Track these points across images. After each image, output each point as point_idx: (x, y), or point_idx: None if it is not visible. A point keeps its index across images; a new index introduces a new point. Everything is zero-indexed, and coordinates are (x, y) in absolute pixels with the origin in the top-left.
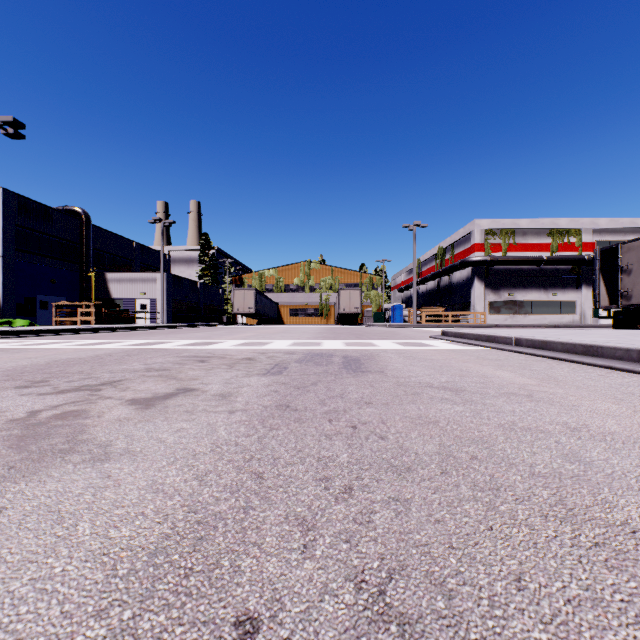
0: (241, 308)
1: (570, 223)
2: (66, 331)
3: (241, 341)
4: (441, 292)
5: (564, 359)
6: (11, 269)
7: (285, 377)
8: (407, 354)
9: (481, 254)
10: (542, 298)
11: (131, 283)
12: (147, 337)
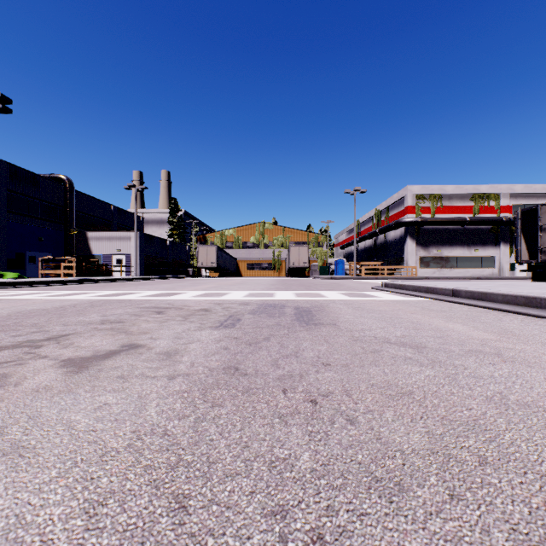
0: (204, 263)
1: (490, 189)
2: (47, 283)
3: (201, 292)
4: (377, 249)
5: (508, 310)
6: (3, 228)
7: (237, 330)
8: (355, 305)
9: (413, 216)
10: (465, 254)
11: (109, 241)
12: (118, 288)
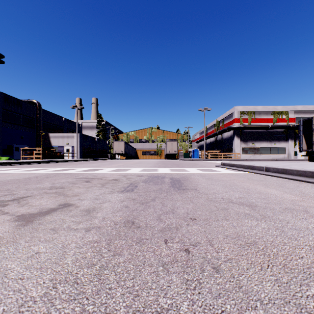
0: (117, 151)
1: (283, 108)
2: (24, 163)
3: (114, 168)
4: (217, 143)
5: (301, 180)
6: None
7: (135, 194)
8: (206, 176)
9: (238, 124)
10: (268, 146)
11: (61, 138)
12: (65, 166)
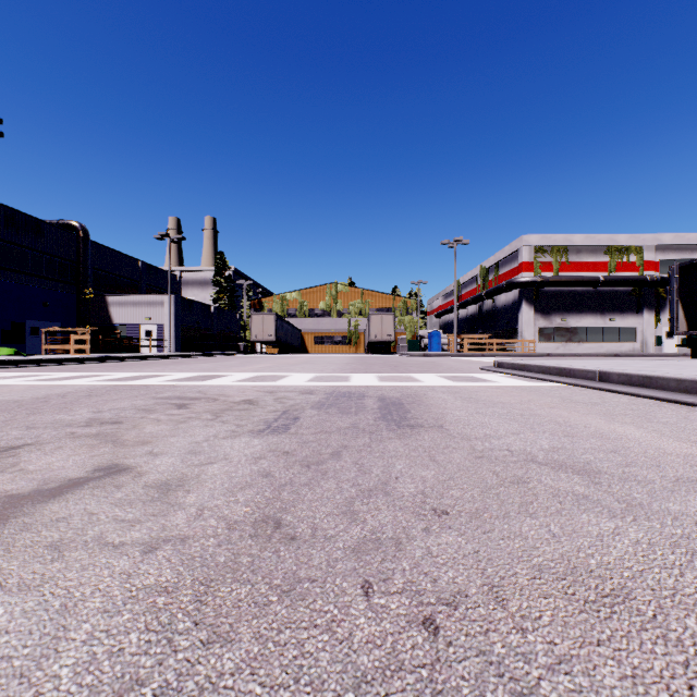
0: (260, 335)
1: (630, 239)
2: (47, 361)
3: (250, 374)
4: (484, 317)
5: (690, 403)
6: None
7: (291, 438)
8: (464, 394)
9: (530, 274)
10: (598, 324)
11: (135, 307)
12: (140, 369)
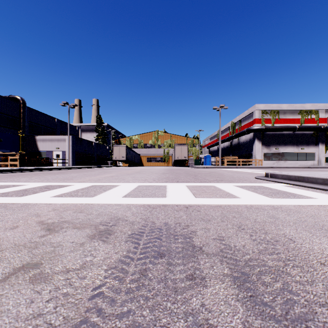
0: (117, 157)
1: (312, 106)
2: None
3: (86, 184)
4: (233, 148)
5: None
6: None
7: None
8: None
9: (259, 125)
10: (295, 151)
11: (50, 142)
12: (19, 178)
